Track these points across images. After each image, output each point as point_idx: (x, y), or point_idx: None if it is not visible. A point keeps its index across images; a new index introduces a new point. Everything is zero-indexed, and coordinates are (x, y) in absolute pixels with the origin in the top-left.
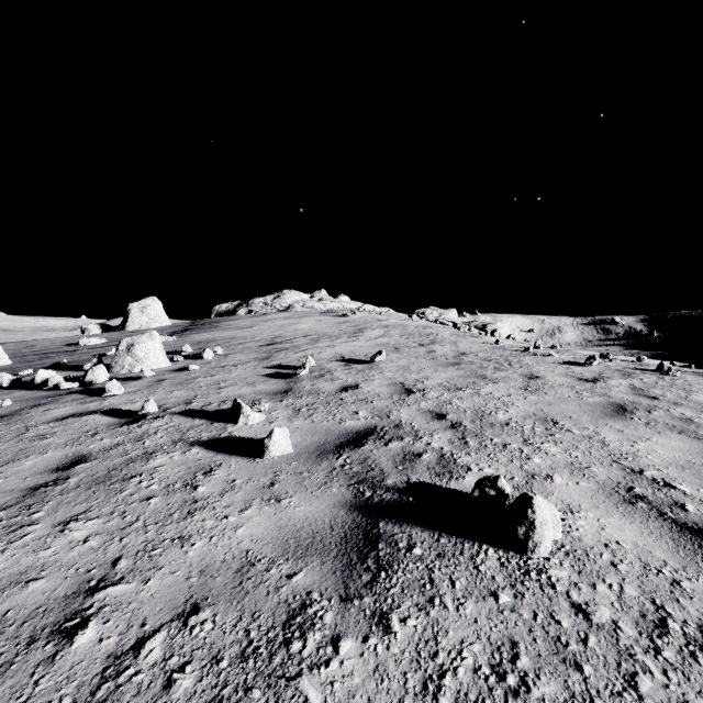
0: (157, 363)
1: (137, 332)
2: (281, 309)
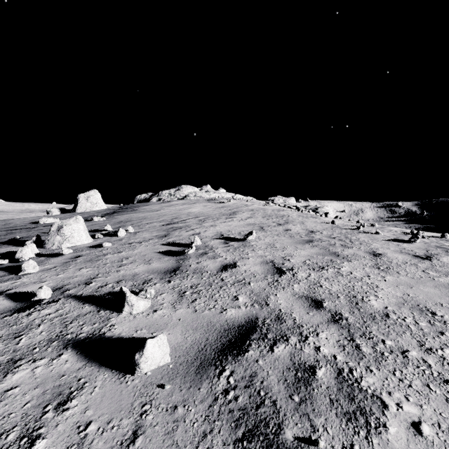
0: (80, 240)
1: (83, 213)
2: (180, 197)
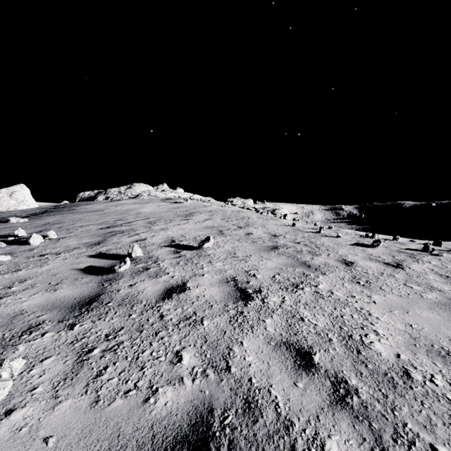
0: None
1: (2, 213)
2: (132, 196)
